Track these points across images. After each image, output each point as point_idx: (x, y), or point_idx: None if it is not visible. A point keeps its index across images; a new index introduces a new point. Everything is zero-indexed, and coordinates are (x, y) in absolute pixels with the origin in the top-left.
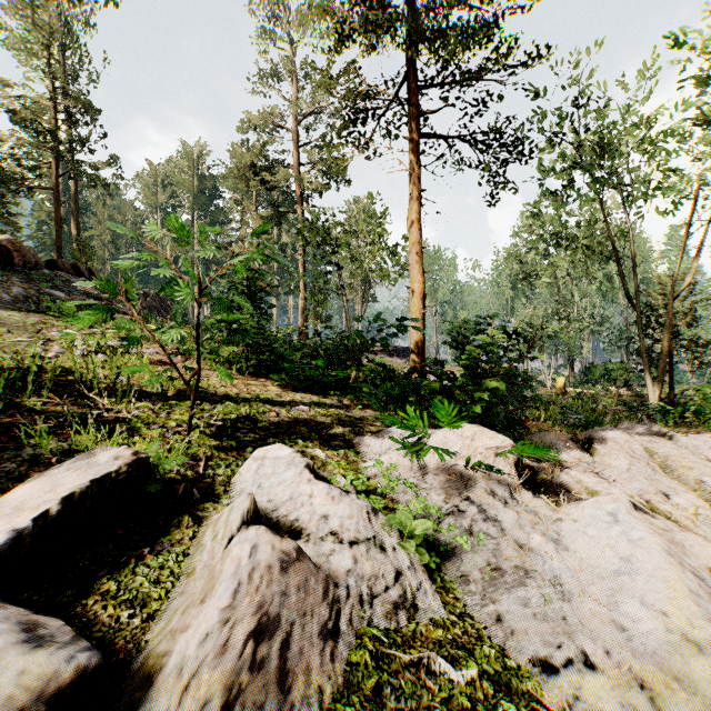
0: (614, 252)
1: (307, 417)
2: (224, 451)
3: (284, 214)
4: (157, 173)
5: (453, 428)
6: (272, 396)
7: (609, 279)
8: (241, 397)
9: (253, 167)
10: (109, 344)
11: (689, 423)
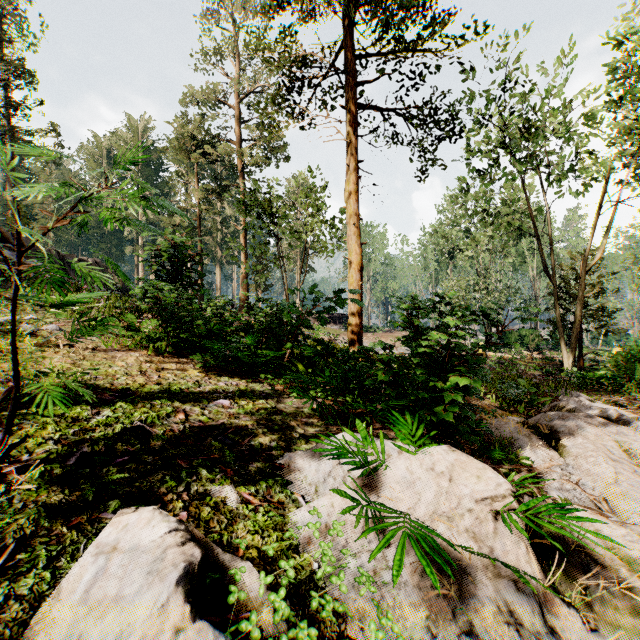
0: (534, 229)
1: (225, 417)
2: (66, 515)
3: (226, 187)
4: (101, 145)
5: (419, 454)
6: (189, 385)
7: (521, 254)
8: (145, 390)
9: (195, 140)
10: None
11: (606, 390)
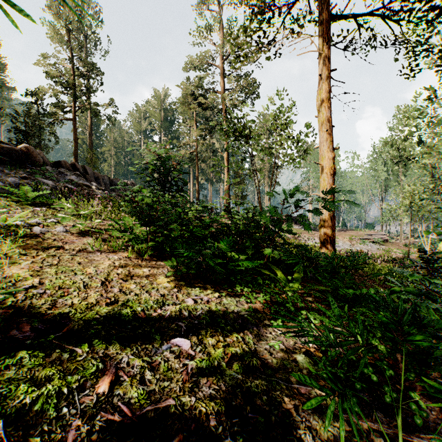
0: None
1: (175, 389)
2: None
3: (214, 126)
4: (140, 110)
5: None
6: (148, 304)
7: None
8: (87, 316)
9: (193, 94)
10: (17, 224)
11: None
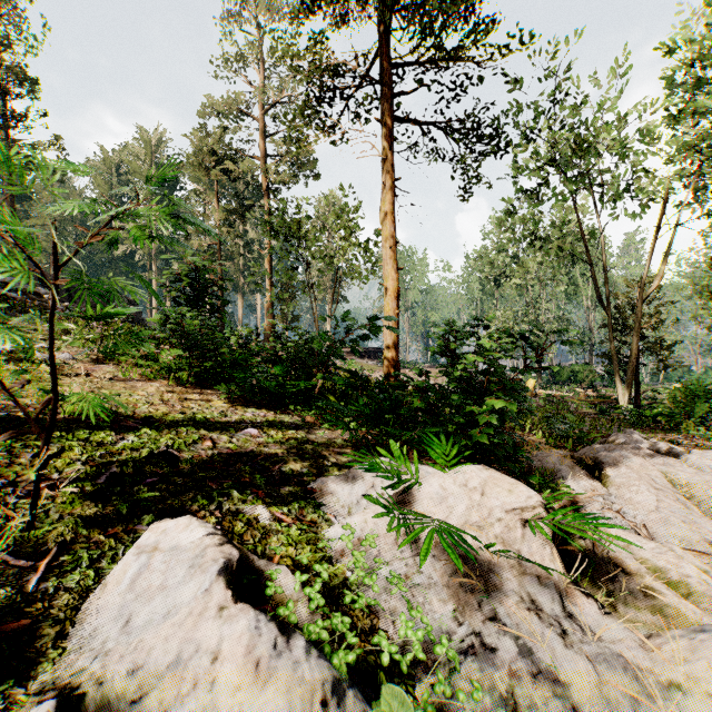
0: (587, 254)
1: (254, 445)
2: (102, 526)
3: (249, 208)
4: (110, 160)
5: (453, 472)
6: (214, 414)
7: (575, 282)
8: (169, 418)
9: (215, 155)
10: (6, 348)
11: (663, 428)
